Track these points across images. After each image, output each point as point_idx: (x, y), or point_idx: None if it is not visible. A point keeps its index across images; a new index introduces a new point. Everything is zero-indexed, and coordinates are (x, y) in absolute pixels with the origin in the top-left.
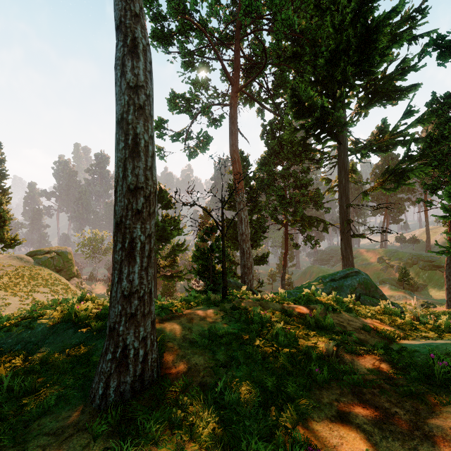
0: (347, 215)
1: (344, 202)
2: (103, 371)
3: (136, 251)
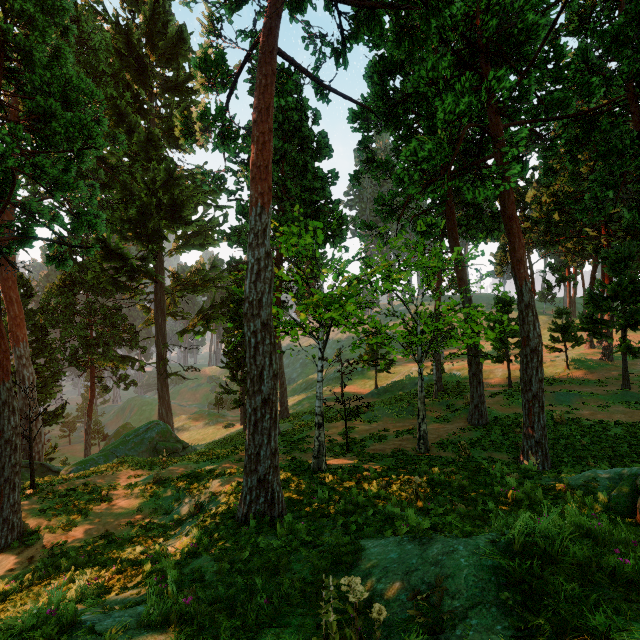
0: (164, 354)
1: (161, 342)
2: (4, 535)
3: (16, 487)
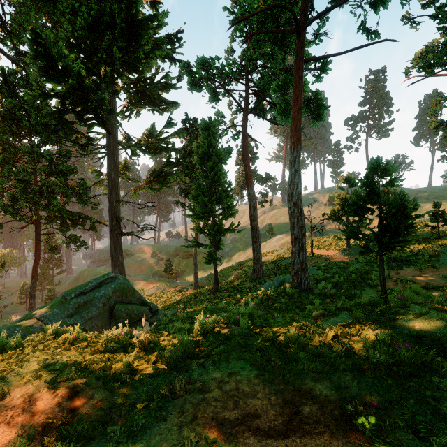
0: (117, 212)
1: (114, 198)
2: None
3: None
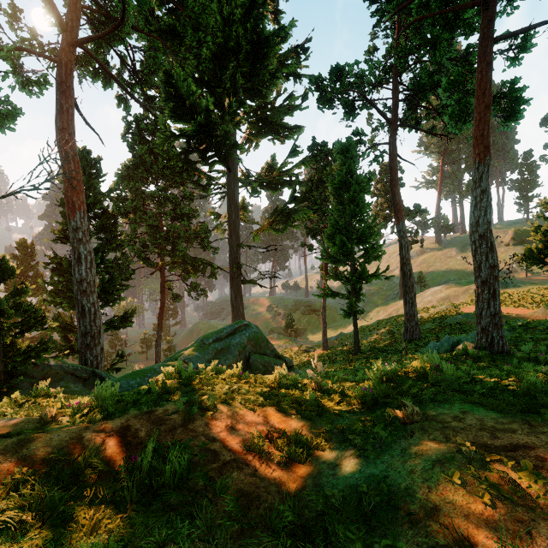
0: (238, 257)
1: (234, 242)
2: None
3: None
